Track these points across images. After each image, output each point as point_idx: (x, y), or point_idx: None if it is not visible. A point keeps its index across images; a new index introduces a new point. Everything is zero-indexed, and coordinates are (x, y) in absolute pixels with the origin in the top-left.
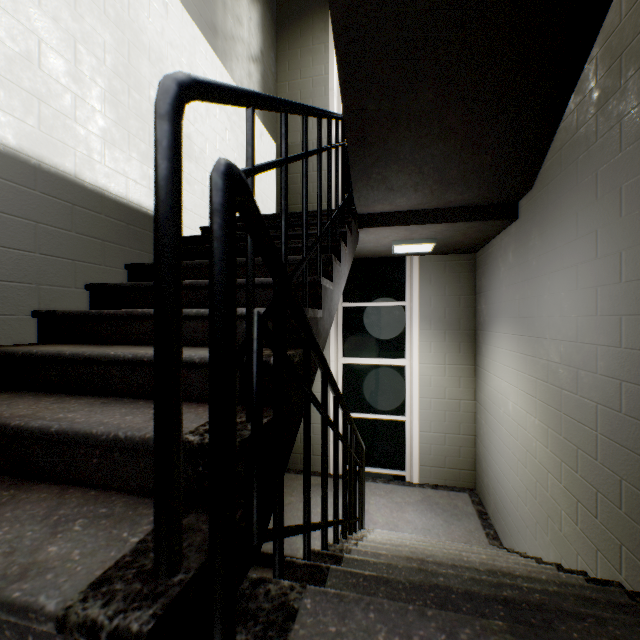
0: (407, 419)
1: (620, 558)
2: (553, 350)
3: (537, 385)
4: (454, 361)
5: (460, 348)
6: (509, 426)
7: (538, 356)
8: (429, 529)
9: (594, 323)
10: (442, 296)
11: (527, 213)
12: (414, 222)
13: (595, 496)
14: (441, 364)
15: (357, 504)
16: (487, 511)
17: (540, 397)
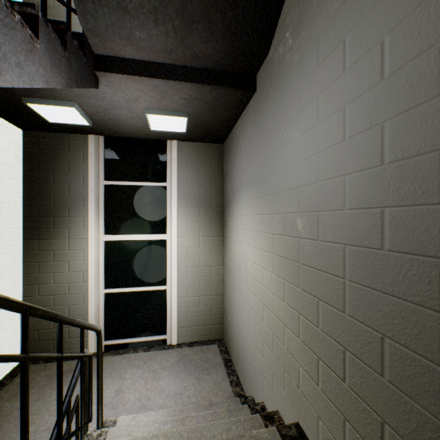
0: (168, 288)
1: (382, 439)
2: (290, 200)
3: (274, 240)
4: (207, 234)
5: (212, 222)
6: (249, 283)
7: (275, 211)
8: (181, 393)
9: (341, 150)
10: (197, 178)
11: (265, 79)
12: (161, 76)
13: (343, 355)
14: (196, 237)
15: (110, 384)
16: (232, 358)
17: (277, 251)
